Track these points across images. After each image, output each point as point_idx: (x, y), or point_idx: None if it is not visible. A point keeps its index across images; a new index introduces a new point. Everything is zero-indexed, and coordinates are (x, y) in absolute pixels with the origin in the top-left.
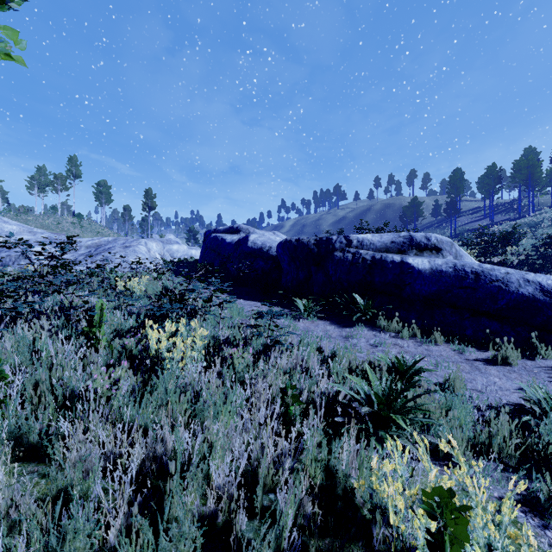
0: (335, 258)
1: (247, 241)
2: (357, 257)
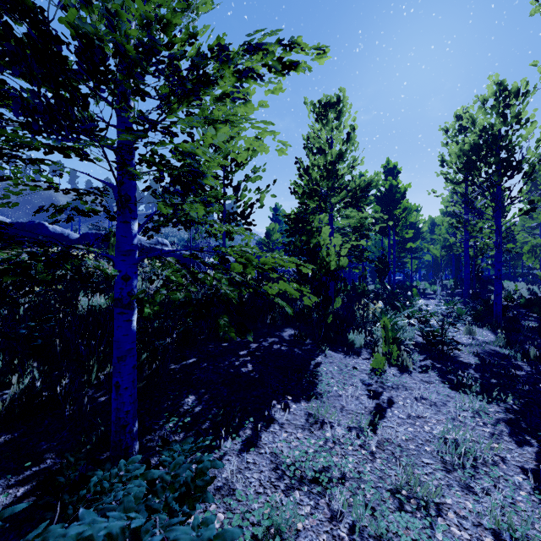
0: None
1: (47, 227)
2: (143, 245)
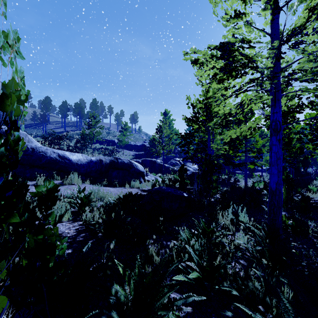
0: None
1: None
2: None
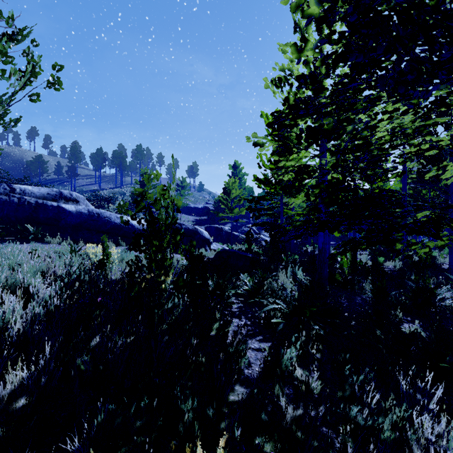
0: (1, 200)
1: None
2: (23, 201)
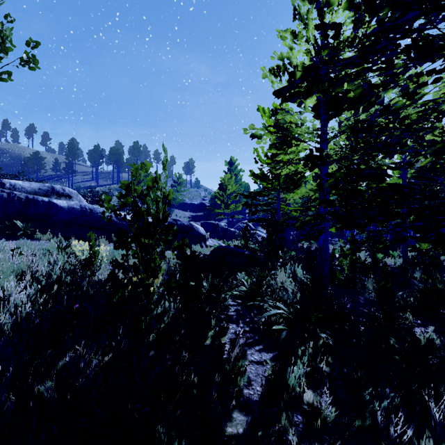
0: None
1: None
2: (13, 196)
